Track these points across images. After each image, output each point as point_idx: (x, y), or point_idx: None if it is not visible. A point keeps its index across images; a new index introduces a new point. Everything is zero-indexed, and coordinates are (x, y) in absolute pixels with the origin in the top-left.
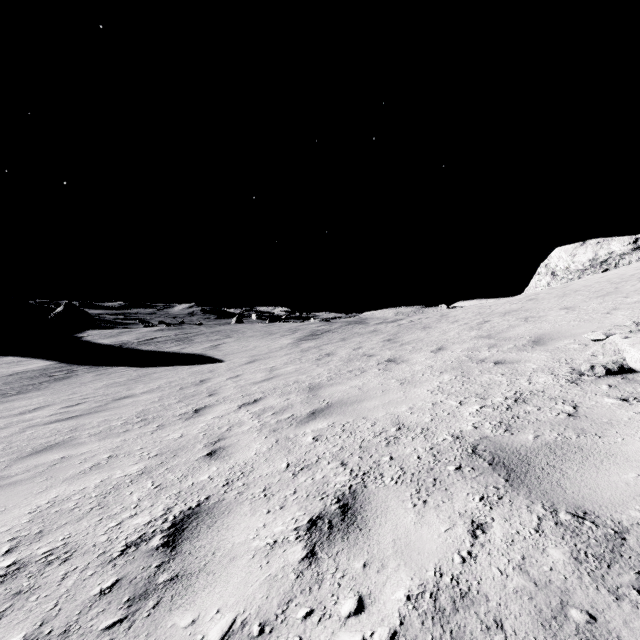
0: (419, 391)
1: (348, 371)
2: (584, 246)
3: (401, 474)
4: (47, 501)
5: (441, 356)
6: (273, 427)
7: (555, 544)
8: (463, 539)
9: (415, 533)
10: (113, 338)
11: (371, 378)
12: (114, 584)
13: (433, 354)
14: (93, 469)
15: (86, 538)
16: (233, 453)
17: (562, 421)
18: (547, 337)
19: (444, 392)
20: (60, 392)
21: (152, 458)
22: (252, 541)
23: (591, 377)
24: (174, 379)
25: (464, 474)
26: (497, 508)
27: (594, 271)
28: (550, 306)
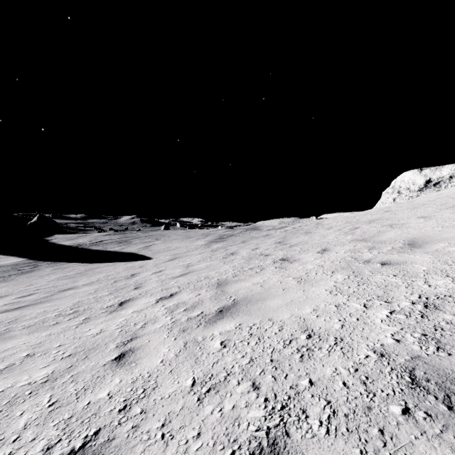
0: (318, 290)
1: (249, 268)
2: (422, 172)
3: (330, 414)
4: None
5: (328, 256)
6: (183, 326)
7: None
8: None
9: None
10: (72, 240)
11: (270, 275)
12: None
13: (320, 254)
14: (3, 372)
15: None
16: (140, 358)
17: None
18: (420, 241)
19: (343, 292)
20: (21, 284)
21: (64, 359)
22: None
23: None
24: (111, 273)
25: (420, 425)
26: None
27: (429, 191)
28: (407, 216)
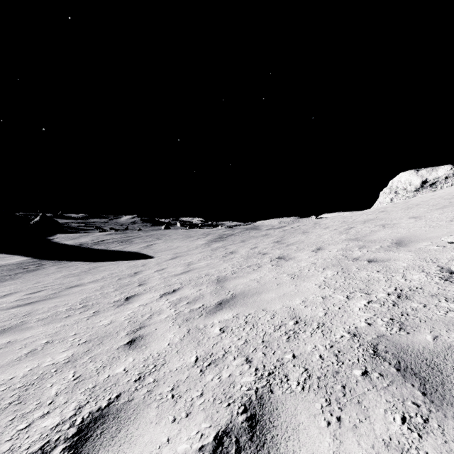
0: (308, 285)
1: (247, 266)
2: (418, 173)
3: (306, 377)
4: None
5: (321, 255)
6: (186, 316)
7: None
8: None
9: None
10: (74, 240)
11: (266, 272)
12: None
13: (314, 253)
14: (28, 355)
15: None
16: (149, 343)
17: None
18: (406, 240)
19: (330, 286)
20: (28, 281)
21: (81, 345)
22: None
23: None
24: (115, 271)
25: (373, 382)
26: (427, 437)
27: (425, 191)
28: (400, 216)
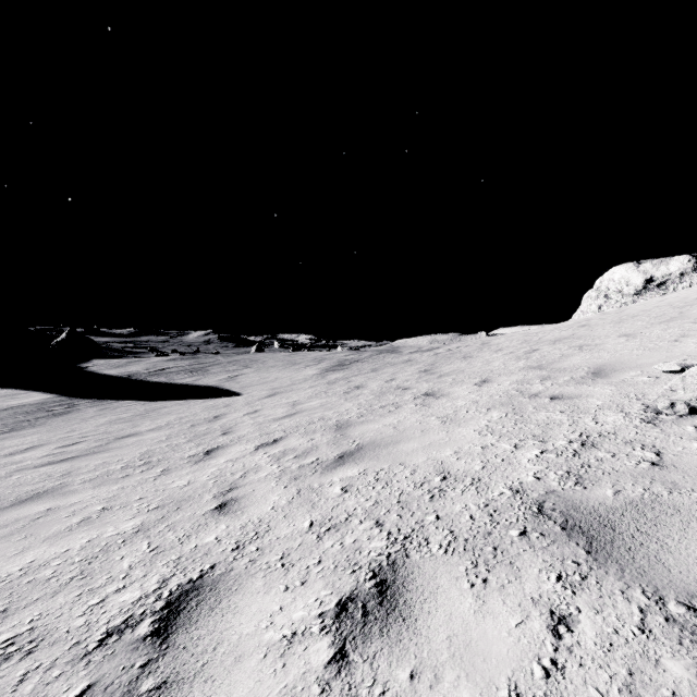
0: (464, 431)
1: (380, 406)
2: (639, 267)
3: (451, 540)
4: (20, 567)
5: (487, 390)
6: (294, 474)
7: (671, 652)
8: (542, 639)
9: (476, 627)
10: (120, 368)
11: (407, 415)
12: (84, 692)
13: (477, 387)
14: (81, 525)
15: (59, 621)
16: (246, 507)
17: (646, 472)
18: (609, 368)
19: (494, 433)
20: (57, 429)
21: (152, 511)
22: (264, 632)
23: (671, 416)
24: (185, 415)
25: (532, 542)
26: (582, 593)
27: (650, 295)
28: (606, 333)
